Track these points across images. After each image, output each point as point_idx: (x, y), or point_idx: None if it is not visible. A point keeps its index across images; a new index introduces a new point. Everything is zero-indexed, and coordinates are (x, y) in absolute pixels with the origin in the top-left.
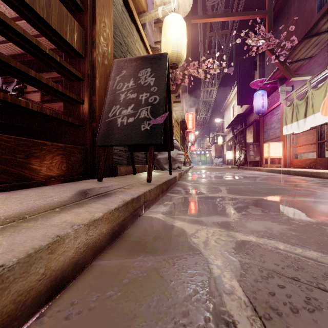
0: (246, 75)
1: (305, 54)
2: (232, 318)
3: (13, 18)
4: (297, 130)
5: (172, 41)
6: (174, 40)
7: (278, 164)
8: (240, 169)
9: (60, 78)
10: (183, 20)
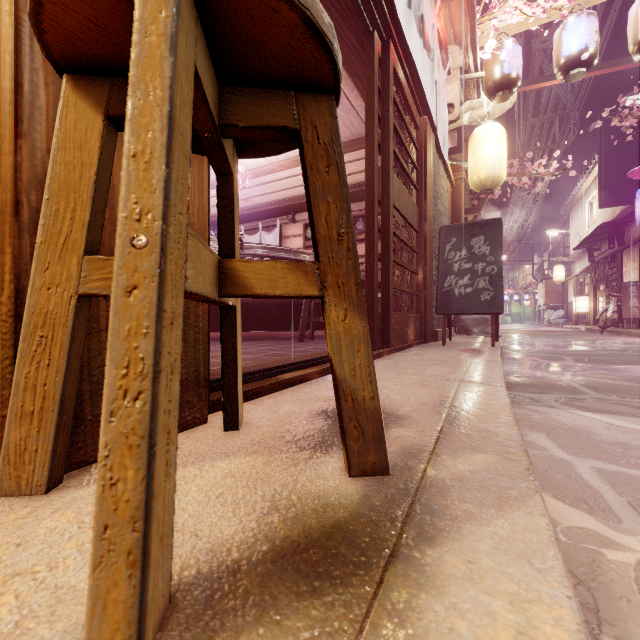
0: (622, 146)
1: None
2: (573, 386)
3: None
4: None
5: (487, 162)
6: (489, 160)
7: None
8: (606, 335)
9: None
10: (502, 129)
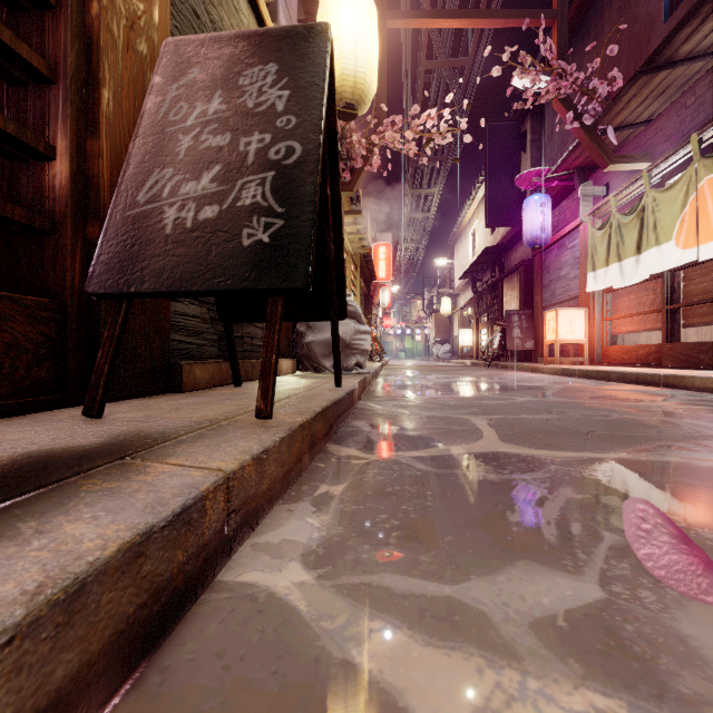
0: (505, 161)
1: (638, 112)
2: None
3: None
4: (620, 283)
5: (344, 45)
6: (348, 42)
7: (577, 358)
8: (493, 369)
9: None
10: None
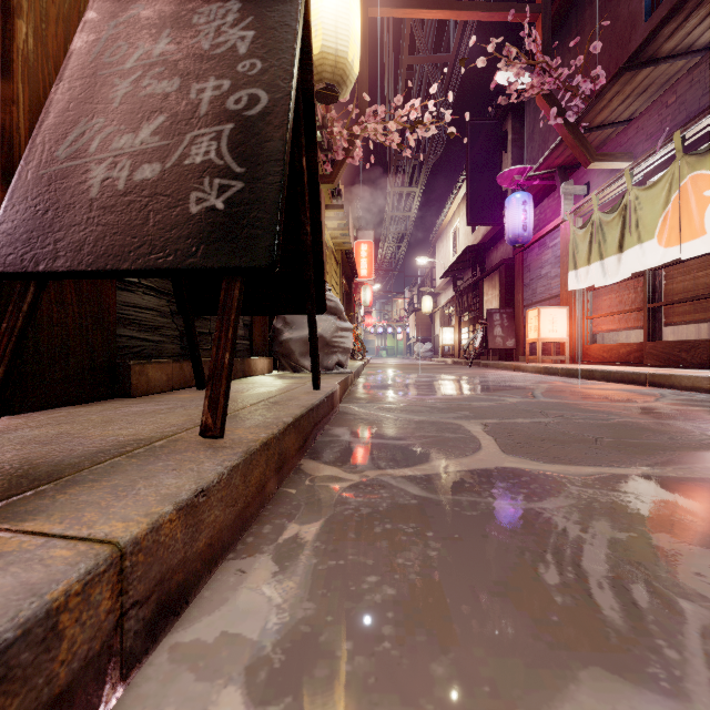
0: (486, 160)
1: (619, 110)
2: None
3: None
4: (601, 281)
5: (324, 20)
6: (328, 18)
7: (558, 356)
8: (475, 368)
9: None
10: None
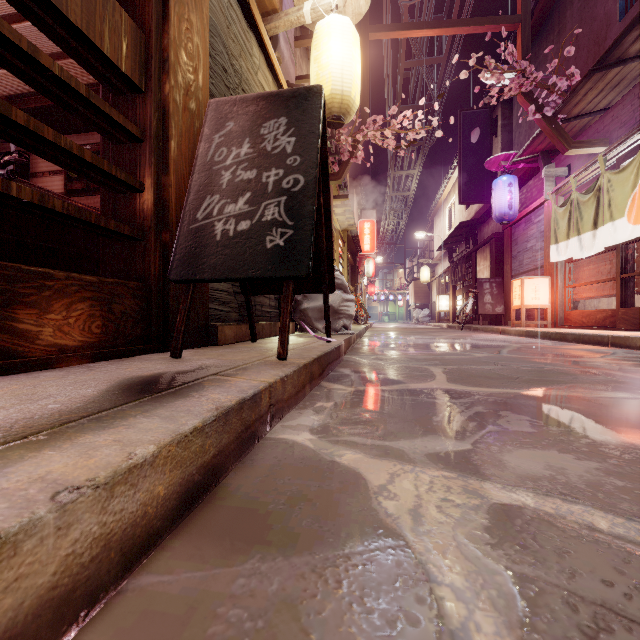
0: (477, 145)
1: (595, 102)
2: None
3: (2, 16)
4: (579, 254)
5: (333, 70)
6: (336, 68)
7: (541, 321)
8: (466, 331)
9: (103, 145)
10: (353, 28)
